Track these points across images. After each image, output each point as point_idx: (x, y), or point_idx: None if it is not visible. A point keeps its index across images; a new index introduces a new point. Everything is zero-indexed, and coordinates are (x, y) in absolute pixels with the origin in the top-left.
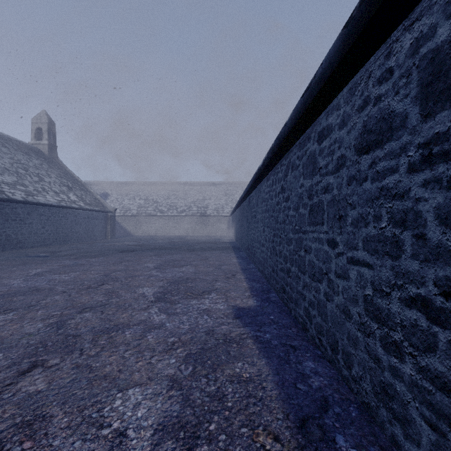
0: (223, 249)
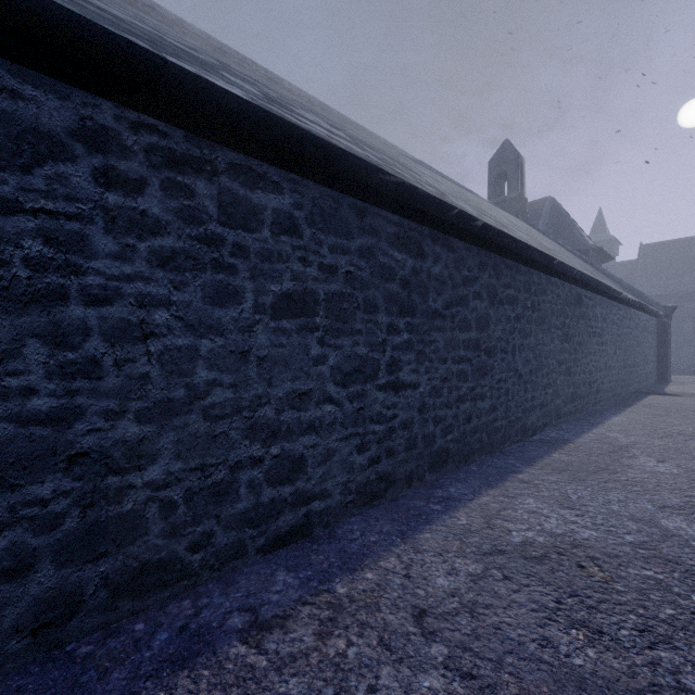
0: (598, 472)
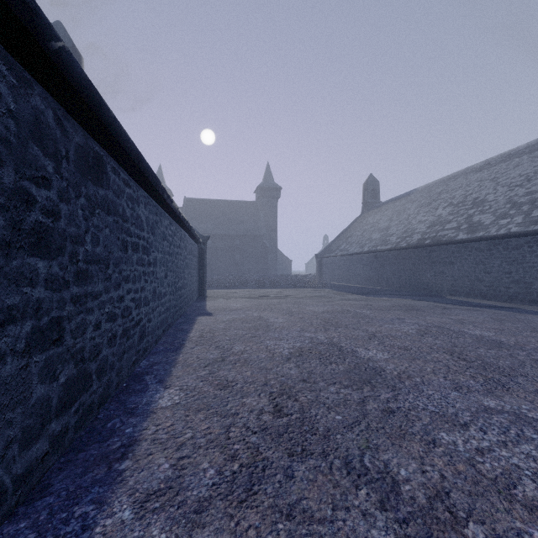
0: None
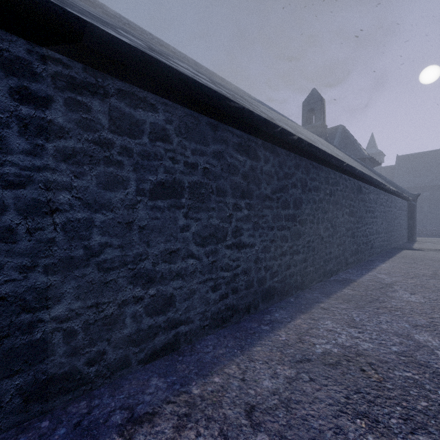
0: (372, 301)
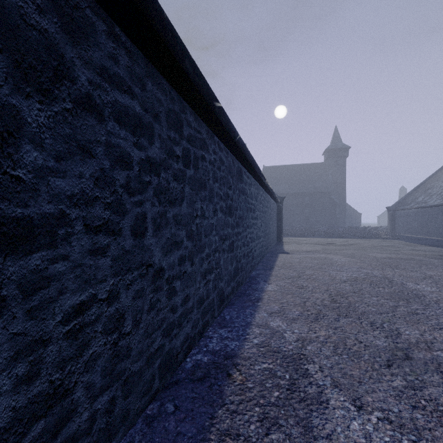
0: None
